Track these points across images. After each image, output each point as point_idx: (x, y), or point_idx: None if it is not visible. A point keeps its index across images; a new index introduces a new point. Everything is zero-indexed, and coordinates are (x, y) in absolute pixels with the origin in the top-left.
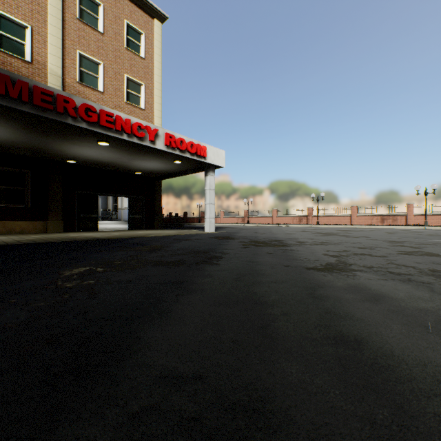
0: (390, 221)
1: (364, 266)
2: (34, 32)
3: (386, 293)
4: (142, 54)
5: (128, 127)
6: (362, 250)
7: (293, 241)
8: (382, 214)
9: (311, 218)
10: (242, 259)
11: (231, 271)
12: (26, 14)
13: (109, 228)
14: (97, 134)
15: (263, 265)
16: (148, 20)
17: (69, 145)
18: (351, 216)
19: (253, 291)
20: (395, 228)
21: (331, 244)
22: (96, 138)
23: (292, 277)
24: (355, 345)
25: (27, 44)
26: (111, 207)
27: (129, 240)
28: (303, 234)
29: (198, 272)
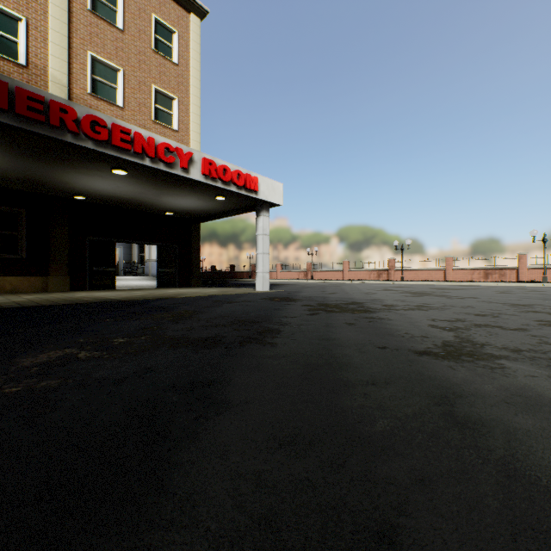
0: (496, 276)
1: (505, 348)
2: (30, 26)
3: None
4: (174, 58)
5: (151, 148)
6: (482, 319)
7: (377, 304)
8: (486, 267)
9: (393, 272)
10: (310, 334)
11: (294, 359)
12: (19, 3)
13: (131, 285)
14: (110, 158)
15: (345, 346)
16: (183, 14)
17: (75, 174)
18: (445, 270)
19: (338, 406)
20: (504, 285)
21: (432, 310)
22: (109, 164)
23: (399, 371)
24: None
25: (21, 42)
26: (136, 259)
27: (152, 303)
28: (387, 294)
29: (241, 360)
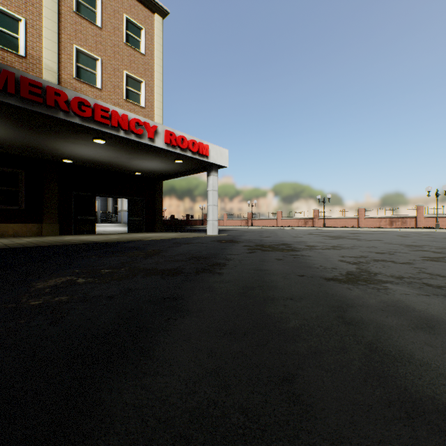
0: (399, 223)
1: (392, 276)
2: (28, 25)
3: (438, 317)
4: (142, 50)
5: (125, 123)
6: (381, 255)
7: (302, 245)
8: (391, 216)
9: (316, 220)
10: (248, 267)
11: (236, 283)
12: (19, 6)
13: (107, 231)
14: (92, 130)
15: (273, 275)
16: (148, 15)
17: (64, 142)
18: (359, 219)
19: (265, 312)
20: (405, 231)
21: (344, 249)
22: (92, 135)
23: (311, 291)
24: (442, 422)
25: (21, 38)
26: (111, 209)
27: (126, 244)
28: (311, 237)
29: (197, 284)
